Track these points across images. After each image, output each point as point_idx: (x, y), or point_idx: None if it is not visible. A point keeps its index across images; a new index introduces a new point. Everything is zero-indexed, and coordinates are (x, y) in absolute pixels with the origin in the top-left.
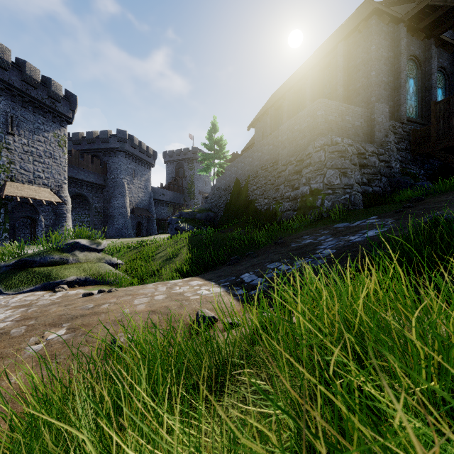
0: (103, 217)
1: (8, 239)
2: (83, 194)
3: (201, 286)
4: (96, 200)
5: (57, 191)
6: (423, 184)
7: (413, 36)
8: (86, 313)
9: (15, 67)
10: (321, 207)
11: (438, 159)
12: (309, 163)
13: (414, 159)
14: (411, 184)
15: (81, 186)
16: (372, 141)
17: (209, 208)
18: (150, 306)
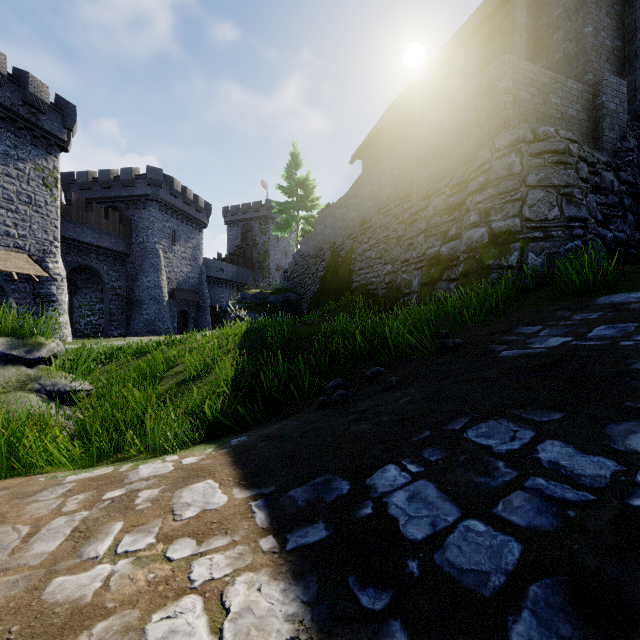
0: (125, 303)
1: None
2: (91, 267)
3: (203, 536)
4: (113, 276)
5: (40, 258)
6: None
7: None
8: None
9: None
10: (525, 266)
11: None
12: (485, 182)
13: None
14: None
15: (88, 254)
16: (597, 148)
17: (289, 288)
18: None
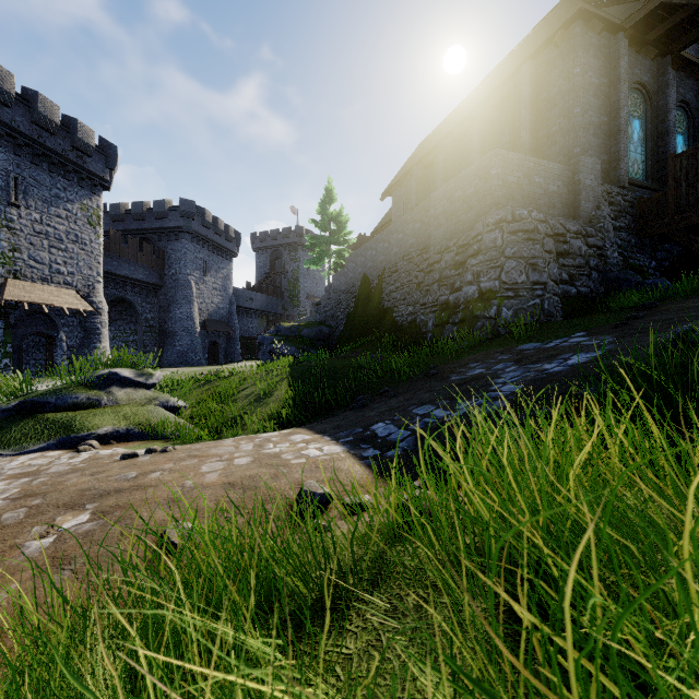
0: (158, 334)
1: (10, 368)
2: (127, 299)
3: (308, 442)
4: (147, 308)
5: (86, 293)
6: (656, 283)
7: (638, 53)
8: (124, 486)
9: (22, 101)
10: (497, 318)
11: (678, 243)
12: (478, 250)
13: (641, 243)
14: (636, 283)
15: (123, 287)
16: (576, 216)
17: (322, 321)
18: (226, 475)
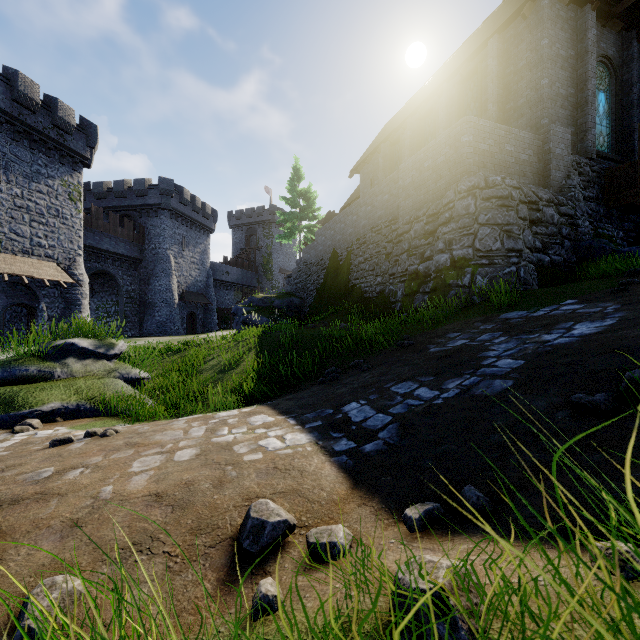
0: (138, 305)
1: None
2: (108, 272)
3: (269, 427)
4: (128, 280)
5: (67, 266)
6: (633, 251)
7: (604, 27)
8: (25, 493)
9: (2, 79)
10: (472, 286)
11: None
12: (450, 217)
13: (609, 214)
14: (611, 251)
15: (105, 260)
16: (546, 185)
17: (293, 292)
18: (157, 479)
